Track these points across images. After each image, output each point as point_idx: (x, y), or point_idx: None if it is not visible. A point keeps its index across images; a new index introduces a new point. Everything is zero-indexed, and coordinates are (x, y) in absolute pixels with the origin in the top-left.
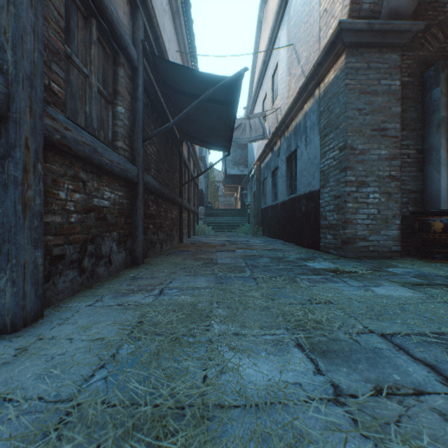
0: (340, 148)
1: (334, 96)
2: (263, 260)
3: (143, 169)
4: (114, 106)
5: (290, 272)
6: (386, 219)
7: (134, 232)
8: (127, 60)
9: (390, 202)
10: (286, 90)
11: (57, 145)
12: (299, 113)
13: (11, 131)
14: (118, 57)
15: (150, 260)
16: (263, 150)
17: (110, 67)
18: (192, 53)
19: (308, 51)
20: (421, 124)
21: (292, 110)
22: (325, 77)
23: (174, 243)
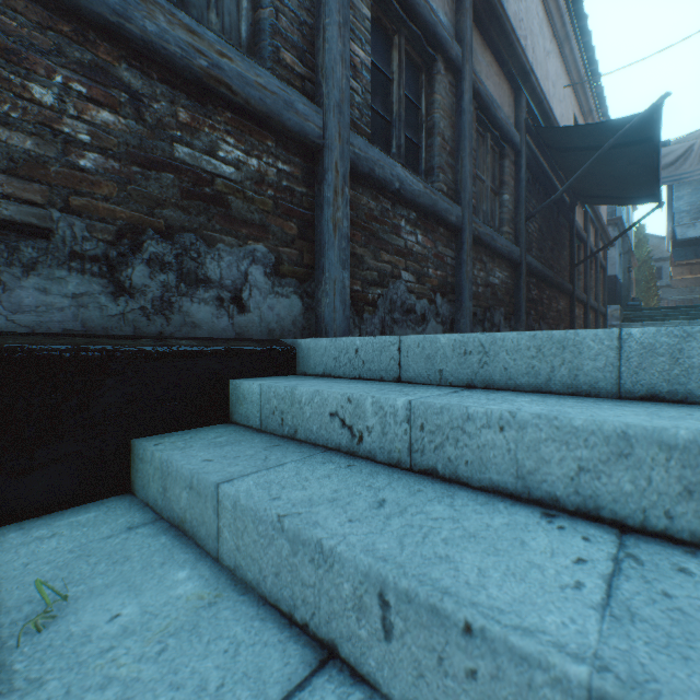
0: None
1: None
2: None
3: (525, 250)
4: (499, 196)
5: None
6: None
7: (516, 312)
8: (511, 148)
9: None
10: None
11: (475, 239)
12: None
13: (462, 236)
14: (503, 150)
15: None
16: None
17: (496, 163)
18: (590, 72)
19: None
20: None
21: None
22: None
23: None
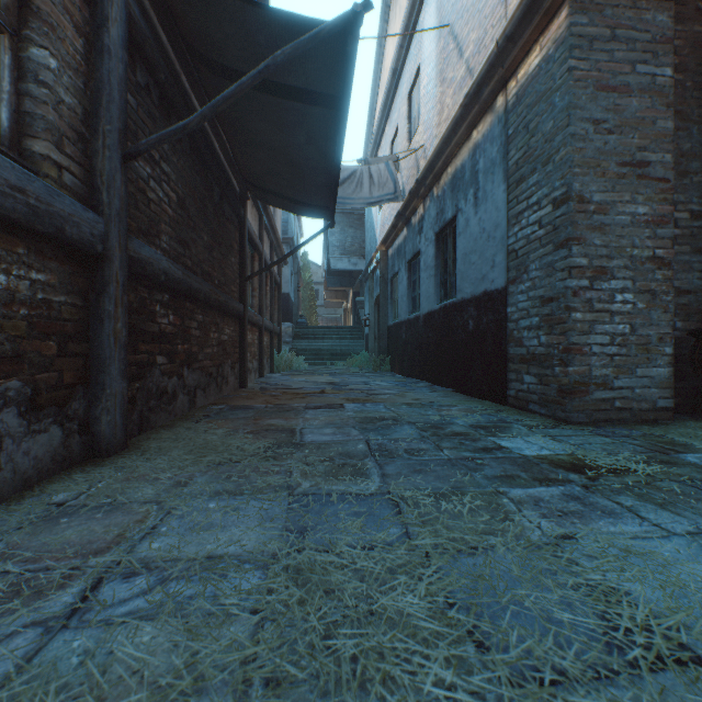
0: (556, 201)
1: (542, 98)
2: (404, 433)
3: (124, 226)
4: (22, 45)
5: (477, 474)
6: (647, 344)
7: (95, 376)
8: None
9: (655, 311)
10: (436, 112)
11: None
12: (461, 147)
13: None
14: None
15: (150, 436)
16: (393, 223)
17: None
18: None
19: (481, 28)
20: (698, 164)
21: (449, 143)
22: (518, 66)
23: (227, 389)
